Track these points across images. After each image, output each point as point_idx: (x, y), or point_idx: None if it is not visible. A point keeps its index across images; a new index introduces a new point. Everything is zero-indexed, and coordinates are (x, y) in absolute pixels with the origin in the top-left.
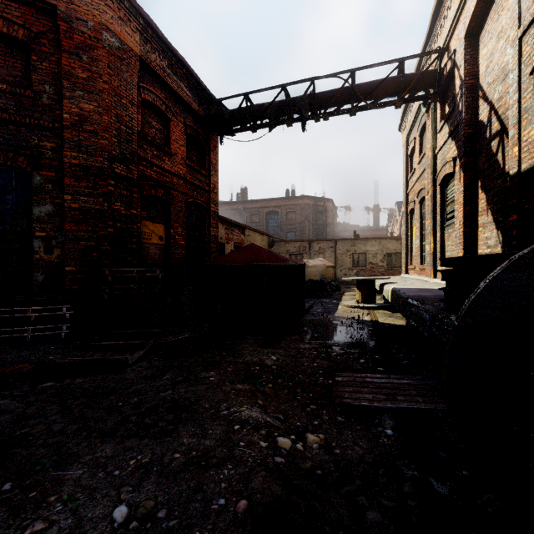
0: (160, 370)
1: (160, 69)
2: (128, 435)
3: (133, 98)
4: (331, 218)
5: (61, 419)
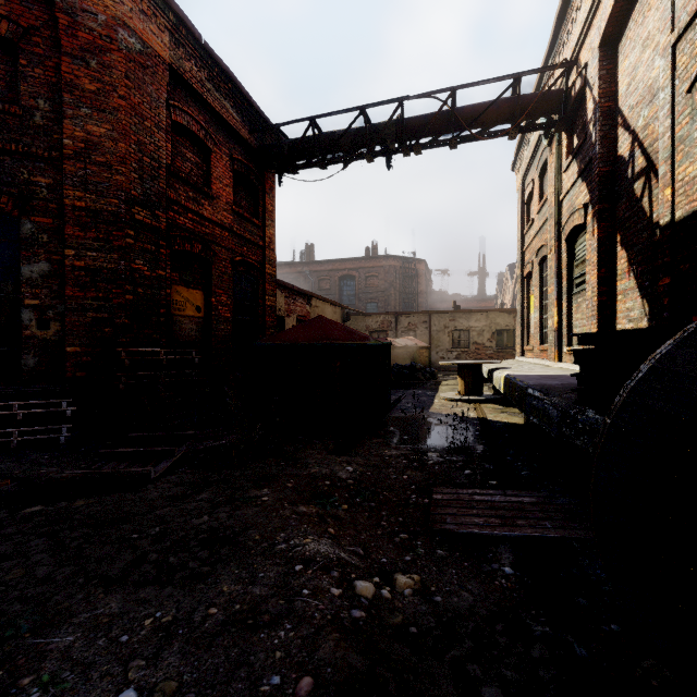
0: (194, 486)
1: (197, 83)
2: (145, 581)
3: (161, 119)
4: (424, 284)
5: (49, 559)
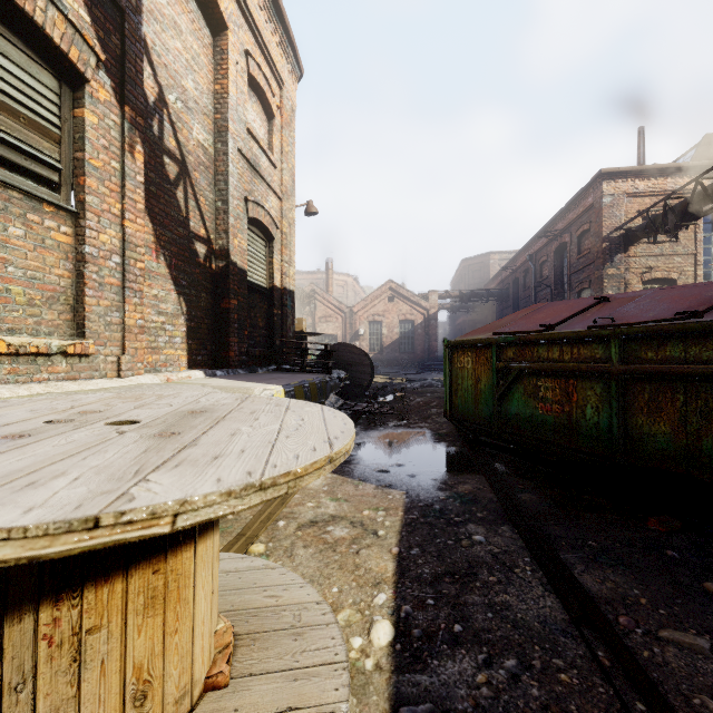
0: None
1: None
2: None
3: None
4: None
5: None
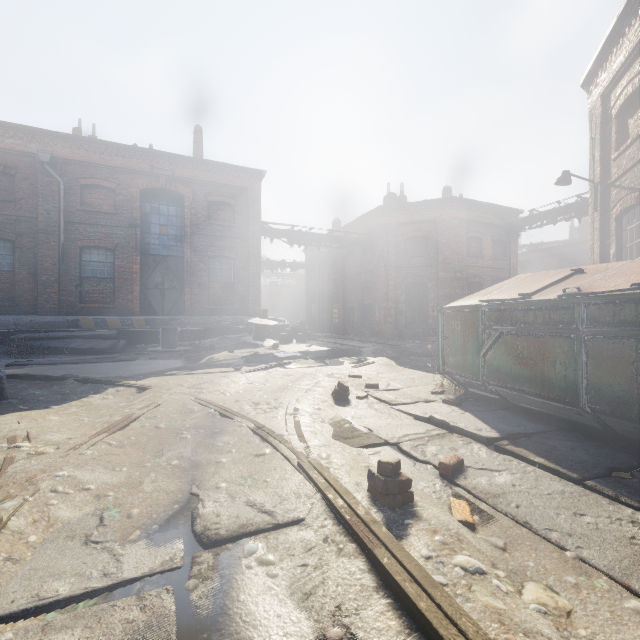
0: None
1: (476, 217)
2: None
3: (464, 240)
4: None
5: None
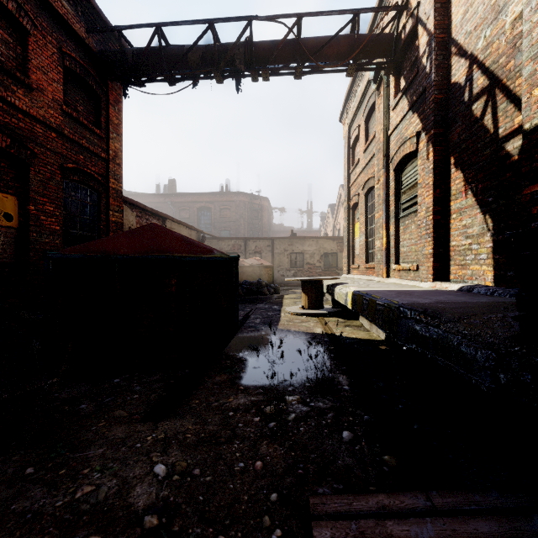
0: None
1: None
2: None
3: None
4: (267, 217)
5: None
